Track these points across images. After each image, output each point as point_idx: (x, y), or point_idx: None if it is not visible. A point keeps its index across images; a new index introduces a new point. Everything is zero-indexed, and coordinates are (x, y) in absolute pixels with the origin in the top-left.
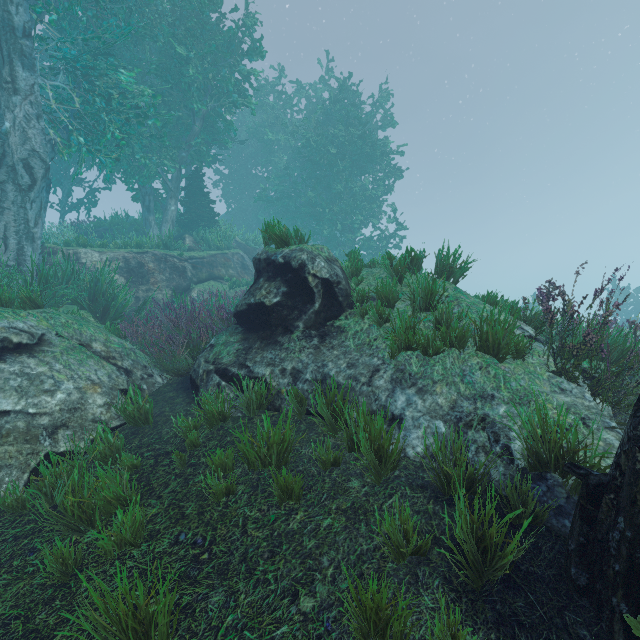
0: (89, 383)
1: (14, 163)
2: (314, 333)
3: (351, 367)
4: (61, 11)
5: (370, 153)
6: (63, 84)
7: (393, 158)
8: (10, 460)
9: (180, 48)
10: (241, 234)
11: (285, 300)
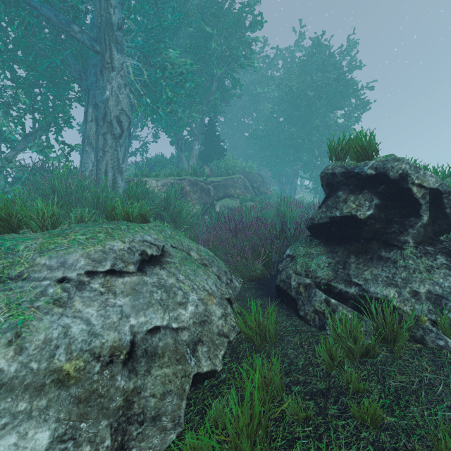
0: (206, 293)
1: (111, 119)
2: (431, 249)
3: None
4: (137, 11)
5: (343, 91)
6: (138, 62)
7: (364, 93)
8: (169, 385)
9: (208, 28)
10: (238, 164)
11: (377, 213)
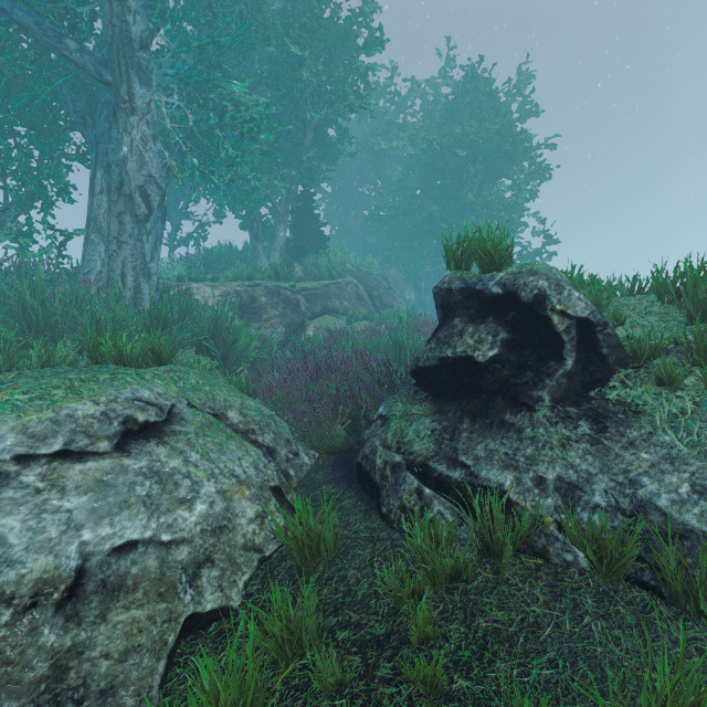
0: (234, 482)
1: (131, 192)
2: (573, 411)
3: (706, 495)
4: (176, 19)
5: (510, 151)
6: (178, 100)
7: (541, 154)
8: (139, 636)
9: (294, 48)
10: (350, 260)
11: (505, 353)
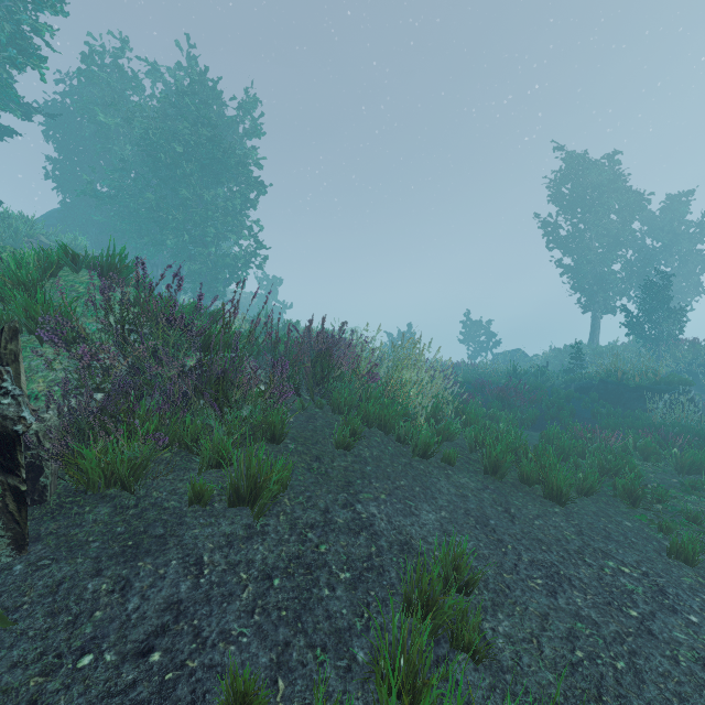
0: None
1: None
2: None
3: None
4: None
5: (223, 160)
6: None
7: (251, 170)
8: None
9: None
10: (56, 234)
11: None
